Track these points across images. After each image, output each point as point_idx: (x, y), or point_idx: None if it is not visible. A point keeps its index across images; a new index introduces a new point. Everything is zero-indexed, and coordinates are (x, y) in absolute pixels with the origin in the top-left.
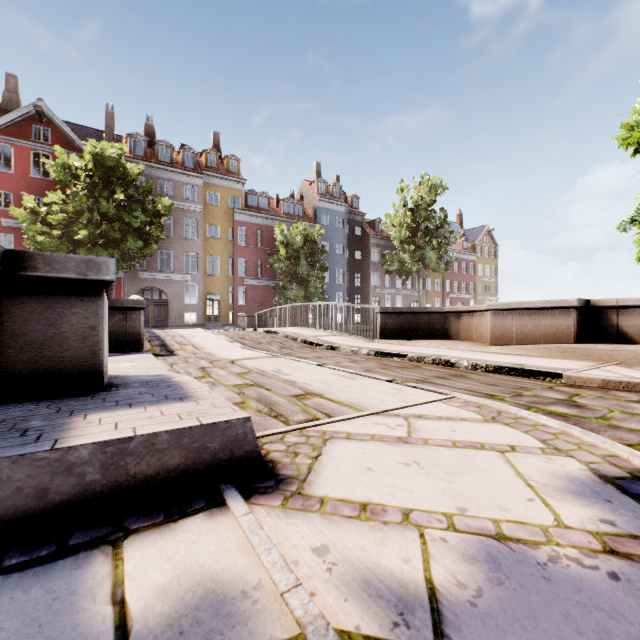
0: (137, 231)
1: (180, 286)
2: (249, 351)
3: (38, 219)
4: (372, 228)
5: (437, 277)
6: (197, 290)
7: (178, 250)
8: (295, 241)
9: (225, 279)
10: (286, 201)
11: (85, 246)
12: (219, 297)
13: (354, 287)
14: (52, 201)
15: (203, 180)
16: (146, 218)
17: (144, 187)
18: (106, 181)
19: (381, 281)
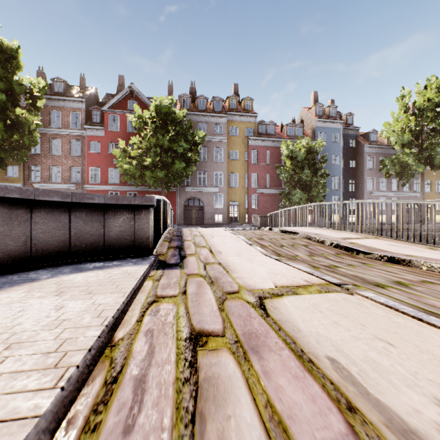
0: (181, 156)
1: (211, 196)
2: (277, 263)
3: (126, 155)
4: (366, 139)
5: (438, 179)
6: (223, 198)
7: (210, 170)
8: (299, 153)
9: (242, 189)
10: (288, 126)
11: (150, 169)
12: (238, 203)
13: (348, 192)
14: (133, 142)
15: (227, 119)
16: (187, 145)
17: (186, 124)
18: (163, 124)
19: (376, 185)
